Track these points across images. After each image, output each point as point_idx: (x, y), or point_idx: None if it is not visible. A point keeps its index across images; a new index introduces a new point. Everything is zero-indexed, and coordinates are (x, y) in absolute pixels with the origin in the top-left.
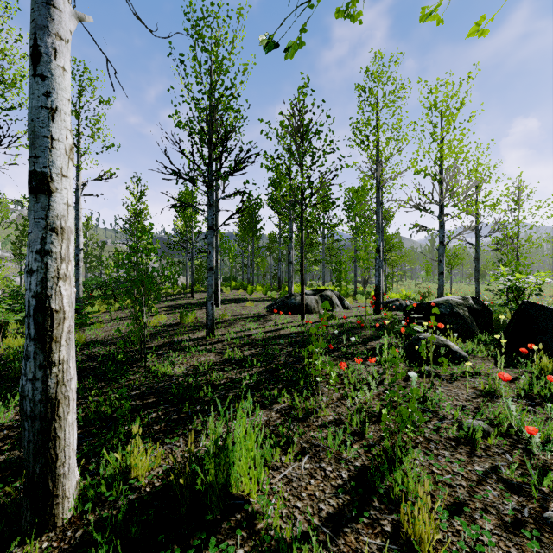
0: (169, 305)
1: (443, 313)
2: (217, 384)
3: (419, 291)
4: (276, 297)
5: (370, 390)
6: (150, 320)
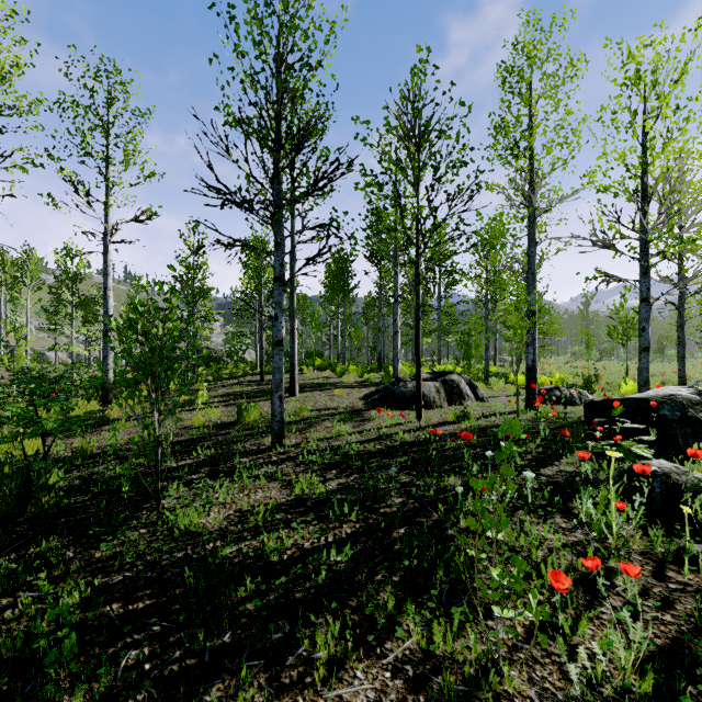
0: (228, 393)
1: (669, 418)
2: (275, 562)
3: (582, 374)
4: (376, 381)
5: (593, 607)
6: (195, 417)
